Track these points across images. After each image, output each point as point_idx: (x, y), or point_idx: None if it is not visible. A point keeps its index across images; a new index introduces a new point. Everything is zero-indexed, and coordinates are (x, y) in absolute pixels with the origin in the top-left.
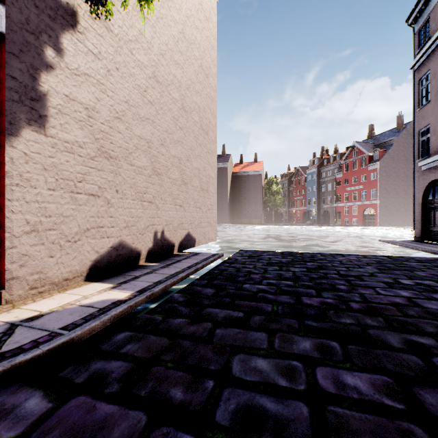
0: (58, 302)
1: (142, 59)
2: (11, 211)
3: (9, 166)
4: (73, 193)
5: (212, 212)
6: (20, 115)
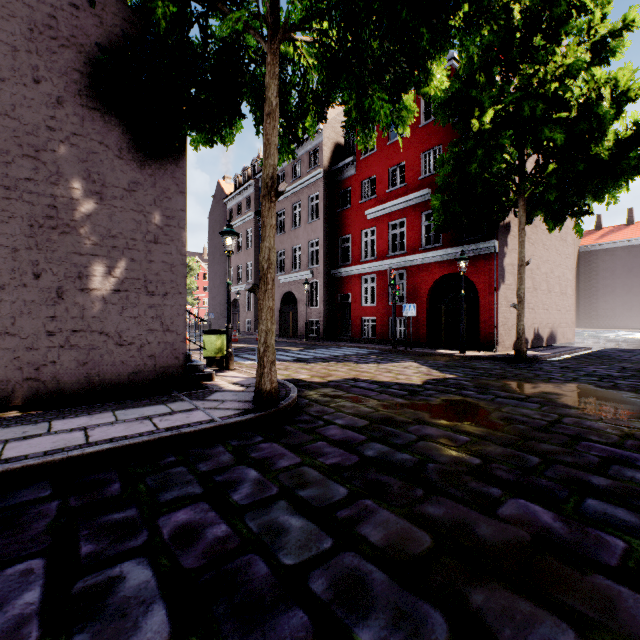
0: None
1: None
2: (498, 317)
3: (498, 300)
4: (509, 308)
5: (569, 313)
6: (500, 280)
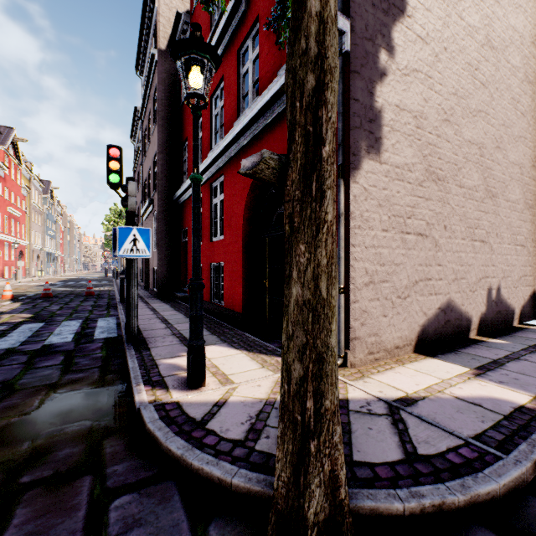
0: (412, 380)
1: (471, 22)
2: (354, 259)
3: (352, 206)
4: (402, 233)
5: None
6: (360, 143)
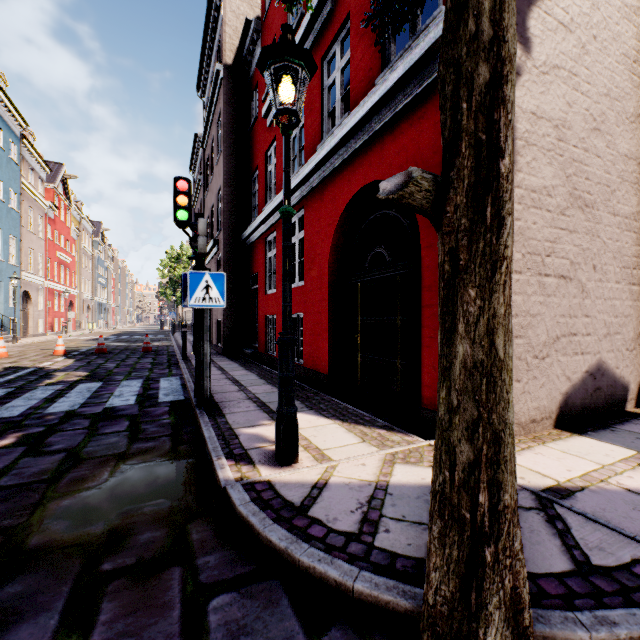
0: (561, 465)
1: (628, 1)
2: None
3: None
4: (539, 276)
5: None
6: None
